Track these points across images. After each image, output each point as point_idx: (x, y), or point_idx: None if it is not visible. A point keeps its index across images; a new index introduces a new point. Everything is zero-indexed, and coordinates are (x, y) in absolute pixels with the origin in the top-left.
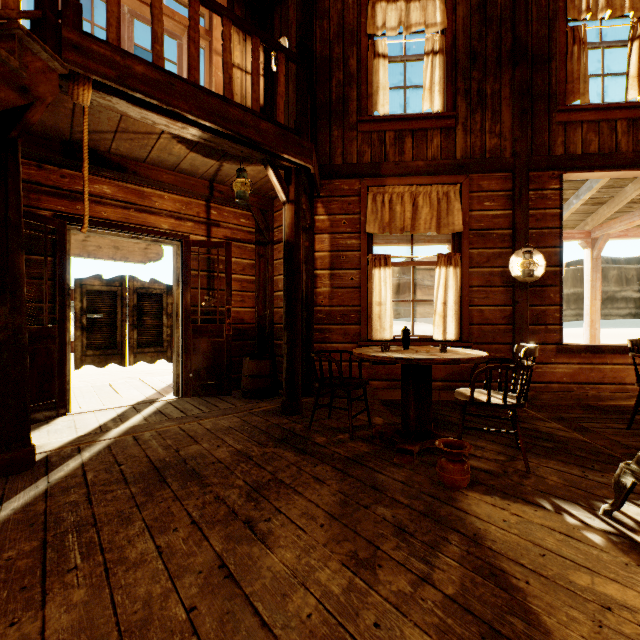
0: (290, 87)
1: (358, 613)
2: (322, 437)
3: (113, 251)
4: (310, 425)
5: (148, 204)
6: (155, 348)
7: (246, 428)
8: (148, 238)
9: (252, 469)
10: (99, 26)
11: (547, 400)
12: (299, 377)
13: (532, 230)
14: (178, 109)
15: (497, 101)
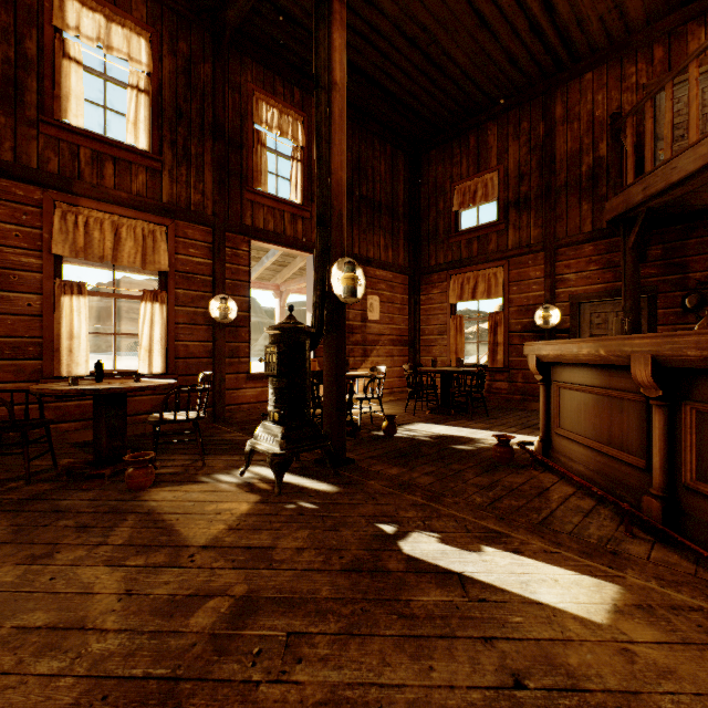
0: None
1: (35, 580)
2: None
3: None
4: None
5: None
6: None
7: None
8: None
9: None
10: None
11: (240, 418)
12: None
13: (229, 280)
14: None
15: (201, 163)
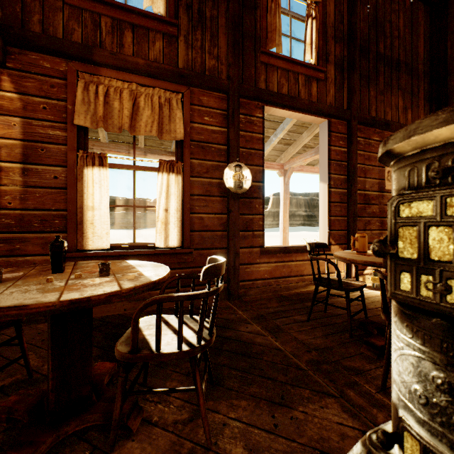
0: None
1: None
2: None
3: None
4: None
5: None
6: None
7: None
8: None
9: None
10: None
11: (254, 295)
12: None
13: (243, 149)
14: None
15: (215, 26)
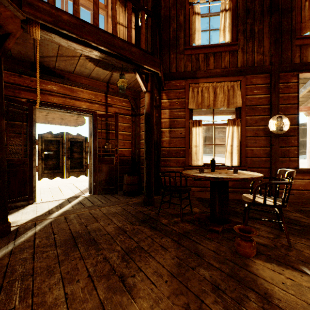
0: (148, 33)
1: None
2: (165, 219)
3: (60, 120)
4: (159, 212)
5: (75, 95)
6: (79, 169)
7: (124, 213)
8: (75, 113)
9: (126, 239)
10: None
11: (290, 199)
12: (153, 185)
13: (281, 105)
14: (87, 40)
15: (261, 35)
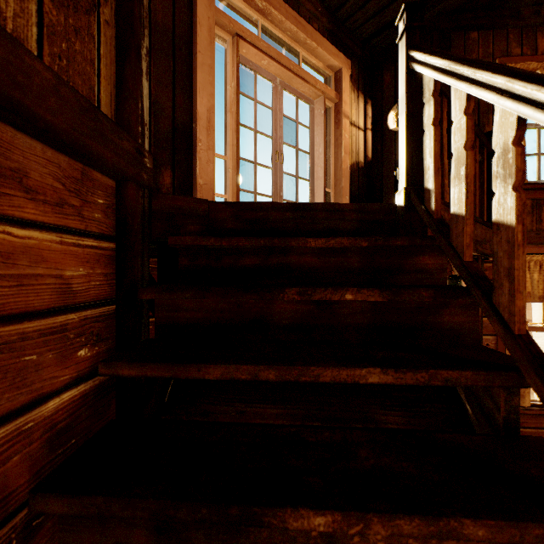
0: None
1: None
2: None
3: None
4: None
5: None
6: None
7: None
8: None
9: None
10: (259, 102)
11: None
12: None
13: None
14: None
15: None
